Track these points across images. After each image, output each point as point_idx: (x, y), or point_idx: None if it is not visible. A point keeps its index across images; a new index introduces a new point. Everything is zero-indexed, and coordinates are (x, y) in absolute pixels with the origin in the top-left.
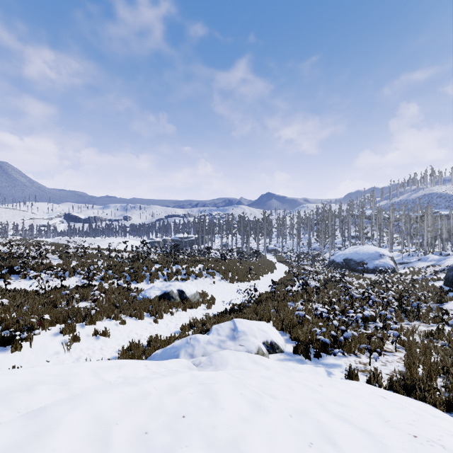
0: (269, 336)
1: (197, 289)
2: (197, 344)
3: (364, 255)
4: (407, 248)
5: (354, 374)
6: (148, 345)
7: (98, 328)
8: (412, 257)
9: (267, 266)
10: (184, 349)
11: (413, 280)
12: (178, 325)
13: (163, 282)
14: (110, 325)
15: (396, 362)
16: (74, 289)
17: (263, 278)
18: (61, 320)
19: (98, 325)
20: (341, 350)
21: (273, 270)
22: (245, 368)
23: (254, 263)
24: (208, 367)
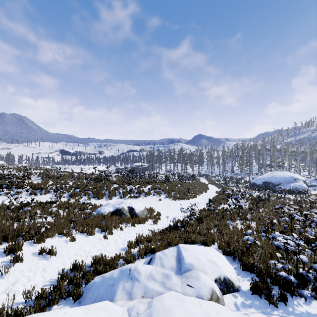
0: (221, 271)
1: (146, 205)
2: (137, 278)
3: (280, 179)
4: (312, 174)
5: None
6: (92, 265)
7: (46, 245)
8: None
9: (202, 187)
10: (122, 284)
11: None
12: (125, 240)
13: (119, 199)
14: (60, 242)
15: None
16: (43, 205)
17: (199, 196)
18: (9, 239)
19: (47, 242)
20: (307, 288)
21: (206, 190)
22: None
23: (191, 184)
24: None
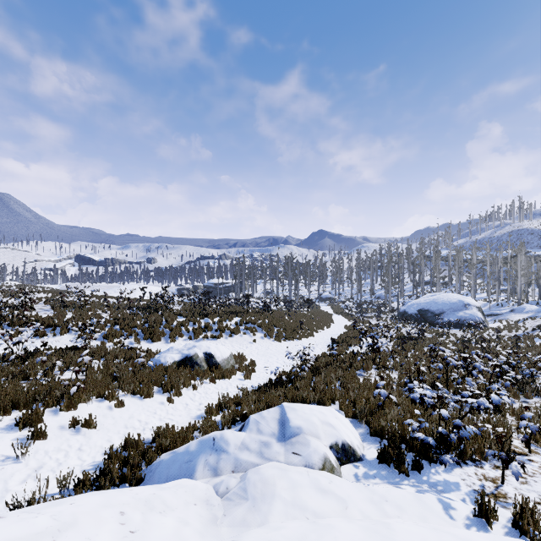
0: (339, 435)
1: (232, 349)
2: (225, 449)
3: (444, 304)
4: (493, 296)
5: (490, 508)
6: (153, 440)
7: (79, 414)
8: (501, 308)
9: (322, 319)
10: (203, 457)
11: (517, 338)
12: (202, 405)
13: (187, 341)
14: (100, 408)
15: (540, 476)
16: (62, 352)
17: (318, 334)
18: (22, 405)
19: (81, 409)
20: (451, 454)
21: (330, 324)
22: (306, 505)
23: (306, 315)
24: (240, 501)
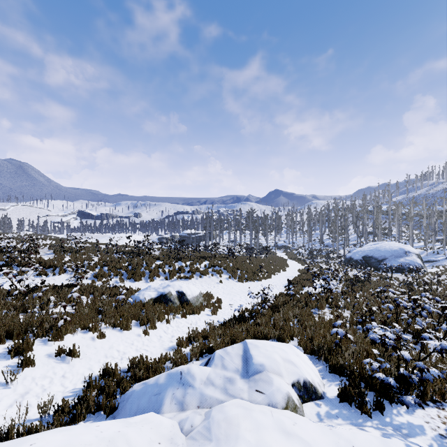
0: (301, 373)
1: (201, 288)
2: (191, 384)
3: (386, 252)
4: (429, 245)
5: None
6: (129, 369)
7: (65, 344)
8: (437, 255)
9: (279, 263)
10: (171, 391)
11: None
12: (174, 337)
13: (163, 281)
14: (84, 339)
15: None
16: (58, 289)
17: (275, 277)
18: (15, 335)
19: (67, 340)
20: (411, 394)
21: (285, 268)
22: None
23: (264, 260)
24: (204, 442)
